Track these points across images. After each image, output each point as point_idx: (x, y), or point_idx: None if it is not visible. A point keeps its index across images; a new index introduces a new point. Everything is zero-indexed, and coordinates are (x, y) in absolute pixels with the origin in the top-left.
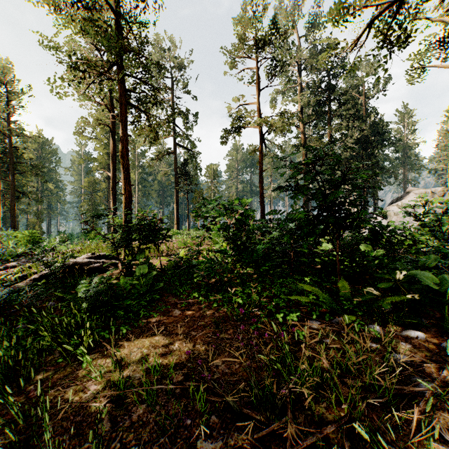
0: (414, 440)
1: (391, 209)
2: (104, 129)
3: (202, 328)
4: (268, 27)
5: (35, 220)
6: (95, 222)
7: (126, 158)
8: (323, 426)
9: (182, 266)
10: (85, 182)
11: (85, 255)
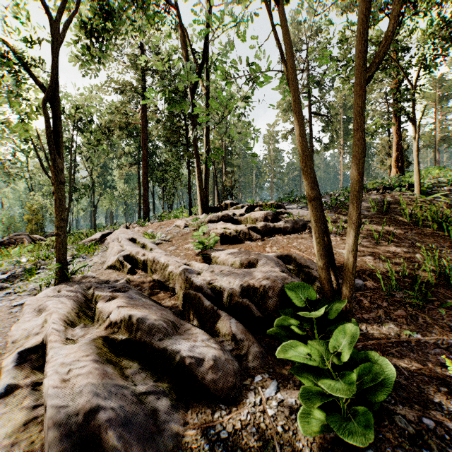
0: None
1: None
2: None
3: None
4: (439, 80)
5: None
6: None
7: None
8: None
9: None
10: None
11: None
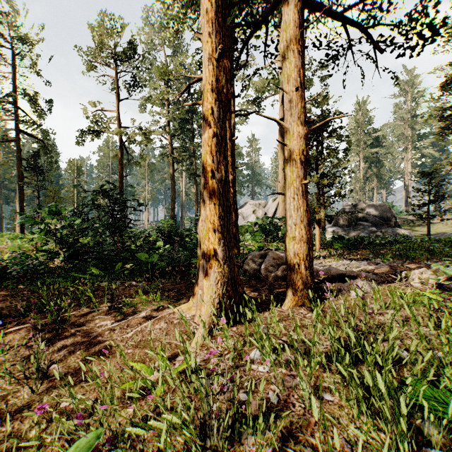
0: (81, 310)
1: None
2: None
3: (2, 301)
4: (128, 44)
5: None
6: None
7: None
8: (47, 316)
9: (4, 268)
10: None
11: None
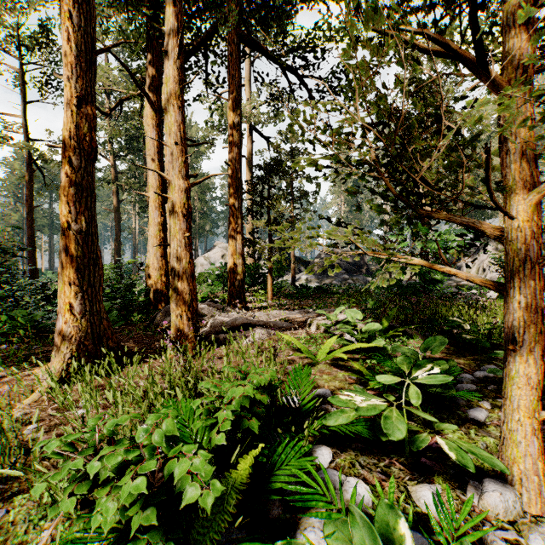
0: None
1: (200, 260)
2: None
3: None
4: (41, 28)
5: None
6: None
7: None
8: None
9: None
10: None
11: None
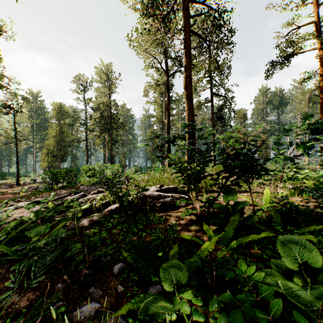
0: None
1: None
2: (160, 94)
3: None
4: None
5: (122, 158)
6: (154, 159)
7: (189, 87)
8: None
9: (293, 218)
10: (148, 133)
11: (154, 187)
